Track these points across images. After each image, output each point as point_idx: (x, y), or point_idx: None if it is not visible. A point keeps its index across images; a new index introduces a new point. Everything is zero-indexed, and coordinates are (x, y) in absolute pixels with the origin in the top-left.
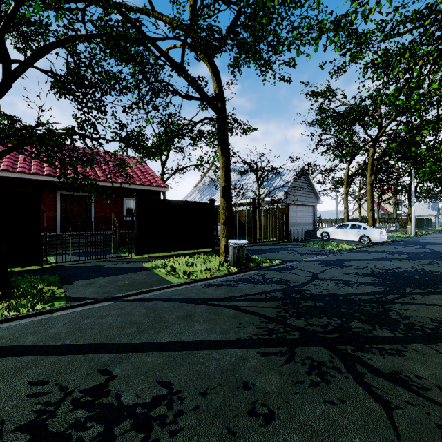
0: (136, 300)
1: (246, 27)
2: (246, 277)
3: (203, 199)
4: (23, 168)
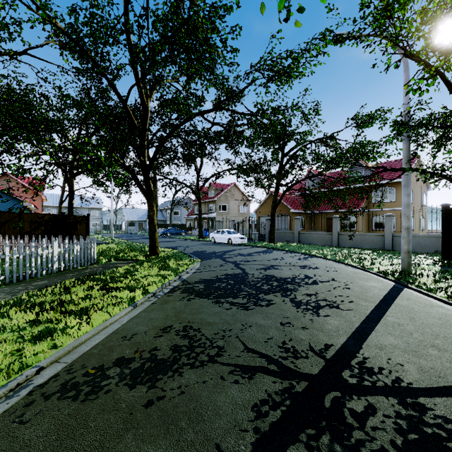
0: None
1: None
2: None
3: None
4: None
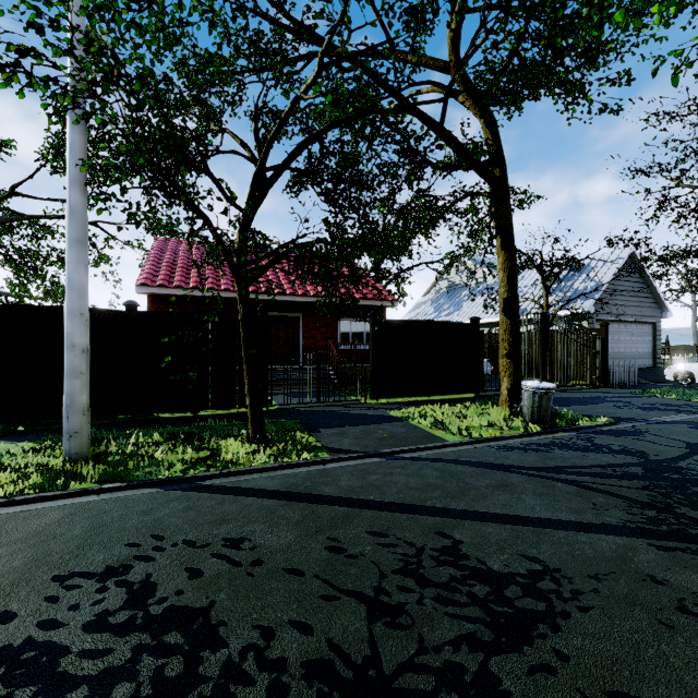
0: (413, 458)
1: (540, 40)
2: (561, 440)
3: (440, 315)
4: (228, 284)
